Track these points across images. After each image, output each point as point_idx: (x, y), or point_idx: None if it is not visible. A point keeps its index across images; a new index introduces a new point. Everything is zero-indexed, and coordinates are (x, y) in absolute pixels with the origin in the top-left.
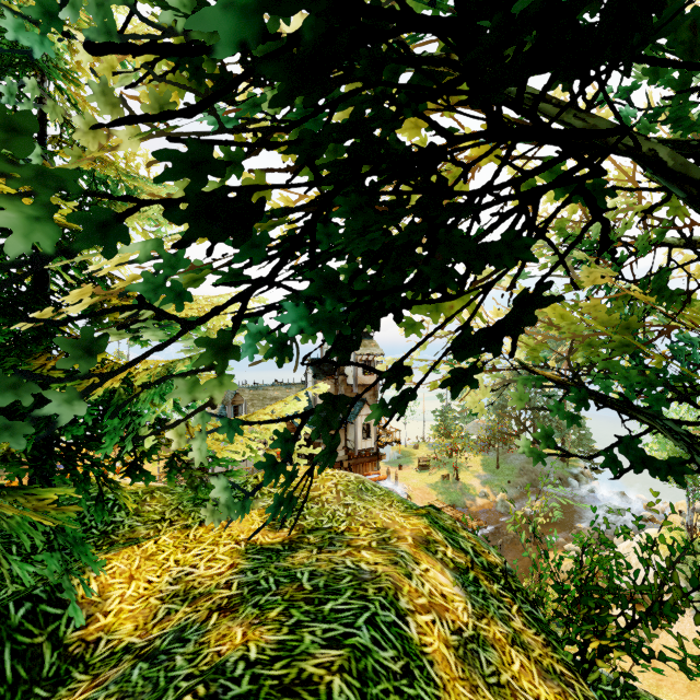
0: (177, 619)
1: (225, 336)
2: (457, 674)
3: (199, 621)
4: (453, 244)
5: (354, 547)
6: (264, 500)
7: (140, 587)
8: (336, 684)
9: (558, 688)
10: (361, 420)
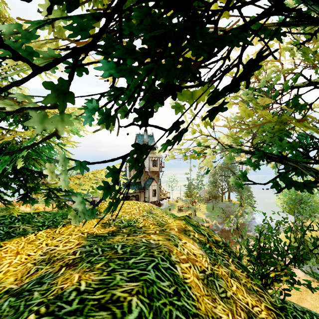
0: (40, 272)
1: (63, 84)
2: (204, 293)
3: (53, 272)
4: (204, 35)
5: (147, 233)
6: (100, 215)
7: (22, 258)
8: (134, 301)
9: (256, 298)
10: (152, 188)
